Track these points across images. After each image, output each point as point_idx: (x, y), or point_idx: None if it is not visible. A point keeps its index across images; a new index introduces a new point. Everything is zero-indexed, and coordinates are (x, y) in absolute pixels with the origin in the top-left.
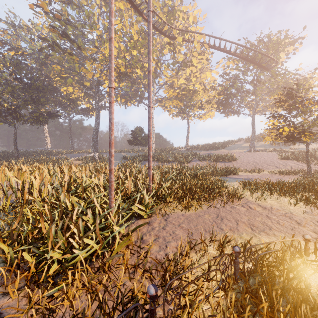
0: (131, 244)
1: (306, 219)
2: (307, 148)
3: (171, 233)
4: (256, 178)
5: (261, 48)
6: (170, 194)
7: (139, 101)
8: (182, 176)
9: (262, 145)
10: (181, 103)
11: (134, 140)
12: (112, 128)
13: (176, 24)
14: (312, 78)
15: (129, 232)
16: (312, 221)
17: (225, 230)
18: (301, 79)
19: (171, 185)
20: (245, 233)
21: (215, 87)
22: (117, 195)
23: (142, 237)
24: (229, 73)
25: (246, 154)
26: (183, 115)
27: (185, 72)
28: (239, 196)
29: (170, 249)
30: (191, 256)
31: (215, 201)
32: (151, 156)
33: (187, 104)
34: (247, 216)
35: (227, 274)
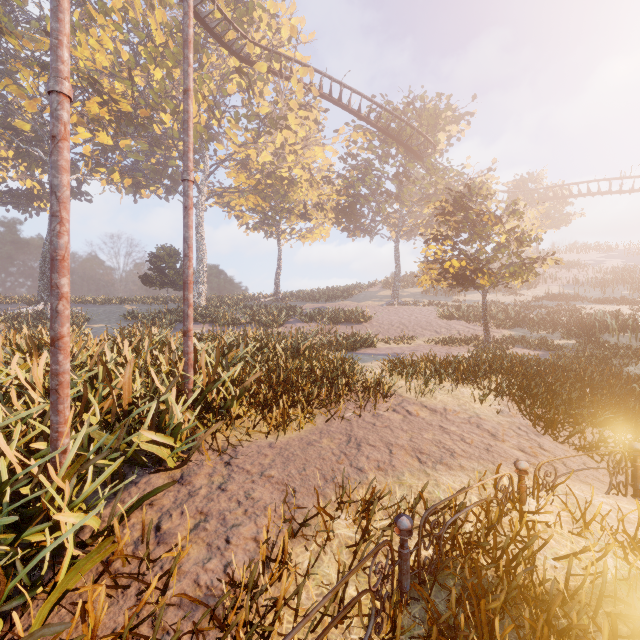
0: (119, 557)
1: (502, 425)
2: (484, 299)
3: (242, 499)
4: (408, 352)
5: (409, 119)
6: (240, 397)
7: (169, 188)
8: (267, 353)
9: (410, 294)
10: (265, 202)
11: (158, 275)
12: (62, 216)
13: (255, 36)
14: (484, 185)
15: (115, 520)
16: (512, 429)
17: (368, 470)
18: (469, 183)
19: (242, 375)
20: (409, 472)
21: (331, 179)
22: (87, 411)
23: (158, 525)
24: (357, 155)
25: (386, 309)
26: (269, 228)
27: (273, 140)
28: (386, 389)
29: (238, 546)
30: (294, 556)
31: (342, 405)
32: (190, 305)
33: (276, 207)
34: (407, 433)
35: (386, 591)
